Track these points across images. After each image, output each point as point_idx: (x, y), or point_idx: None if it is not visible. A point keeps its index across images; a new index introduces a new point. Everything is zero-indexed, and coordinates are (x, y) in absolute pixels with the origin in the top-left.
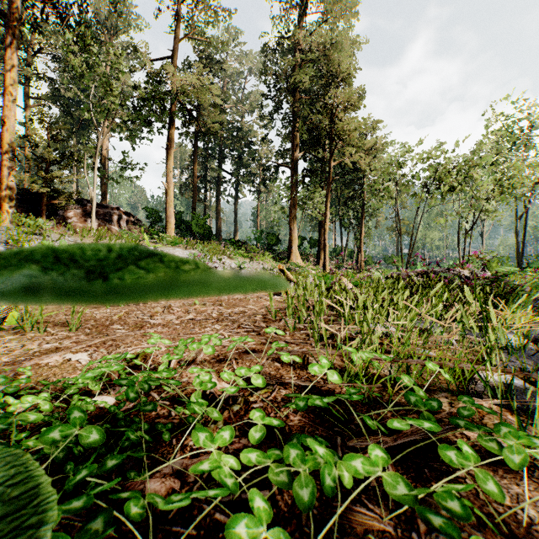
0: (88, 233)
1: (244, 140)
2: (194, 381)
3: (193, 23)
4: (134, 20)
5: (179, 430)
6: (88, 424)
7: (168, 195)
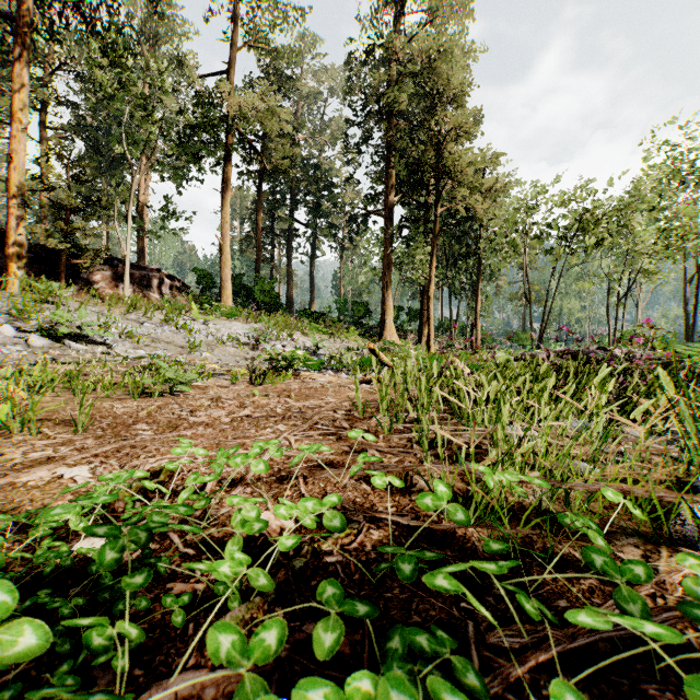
0: (117, 302)
1: (323, 181)
2: (234, 519)
3: (256, 26)
4: (180, 26)
5: (201, 608)
6: (49, 597)
7: (224, 253)
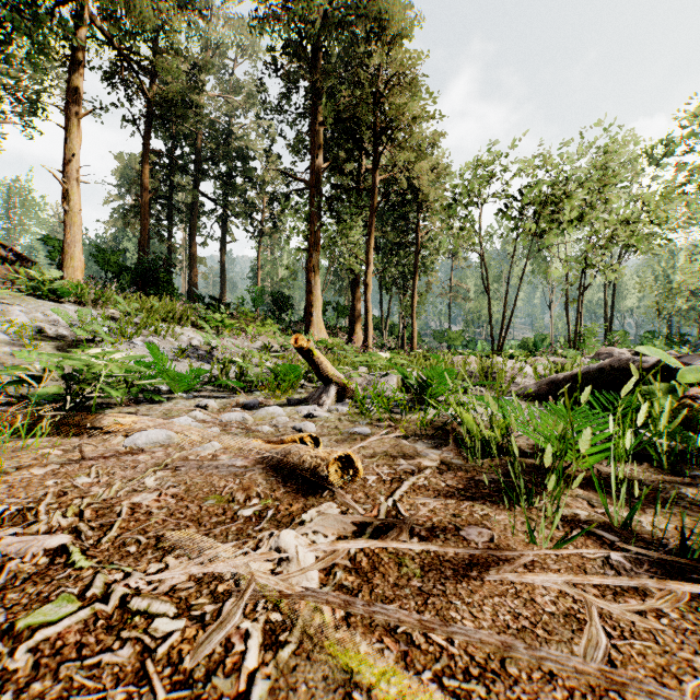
0: None
1: (236, 149)
2: None
3: None
4: None
5: None
6: None
7: (68, 202)
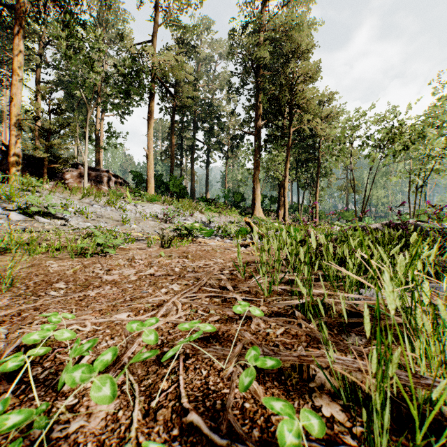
0: (76, 191)
1: (214, 113)
2: None
3: (170, 10)
4: (122, 15)
5: None
6: None
7: (149, 159)
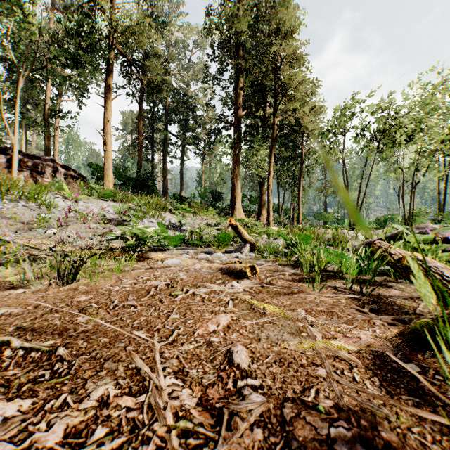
0: None
1: (189, 105)
2: None
3: None
4: None
5: None
6: None
7: (106, 146)
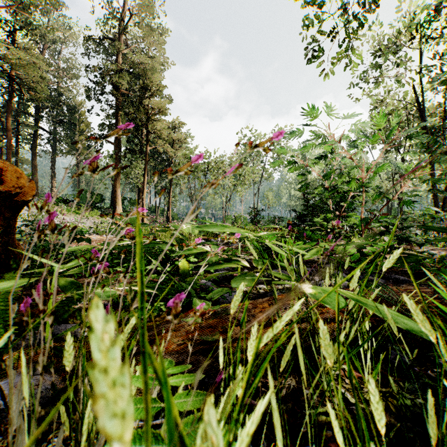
0: None
1: (65, 104)
2: None
3: (20, 0)
4: None
5: None
6: None
7: None
